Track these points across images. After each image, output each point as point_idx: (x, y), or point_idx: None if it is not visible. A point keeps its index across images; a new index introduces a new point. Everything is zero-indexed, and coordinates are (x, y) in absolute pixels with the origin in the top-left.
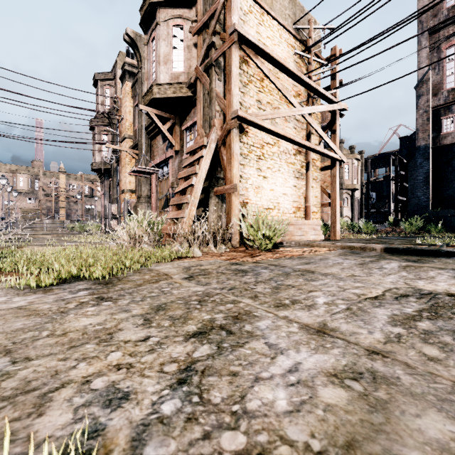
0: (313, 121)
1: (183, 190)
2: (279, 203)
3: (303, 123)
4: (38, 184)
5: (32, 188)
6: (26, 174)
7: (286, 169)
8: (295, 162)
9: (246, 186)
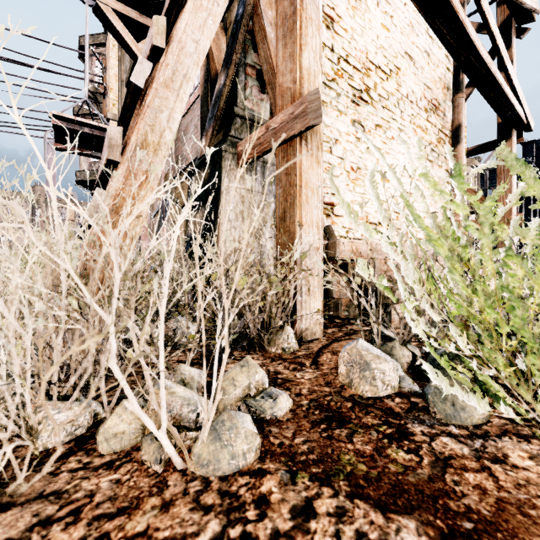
0: (490, 11)
1: (124, 134)
2: (398, 213)
3: (441, 48)
4: (39, 215)
5: (31, 219)
6: (23, 202)
7: (413, 138)
8: (427, 127)
9: (329, 160)
